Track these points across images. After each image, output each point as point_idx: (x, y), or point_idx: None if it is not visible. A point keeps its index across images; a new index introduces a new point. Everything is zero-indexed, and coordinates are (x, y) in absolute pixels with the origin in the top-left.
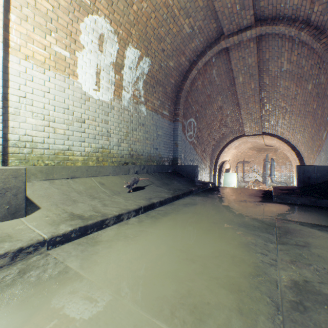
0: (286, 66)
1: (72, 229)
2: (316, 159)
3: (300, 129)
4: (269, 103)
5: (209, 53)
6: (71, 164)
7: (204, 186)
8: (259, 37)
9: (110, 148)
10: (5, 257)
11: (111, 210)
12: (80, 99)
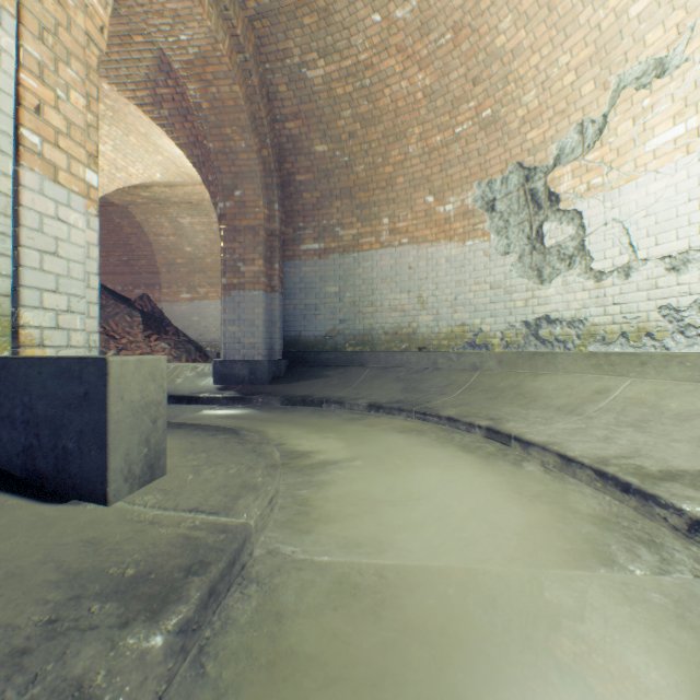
0: None
1: None
2: None
3: None
4: None
5: None
6: None
7: None
8: None
9: None
10: (678, 515)
11: None
12: None
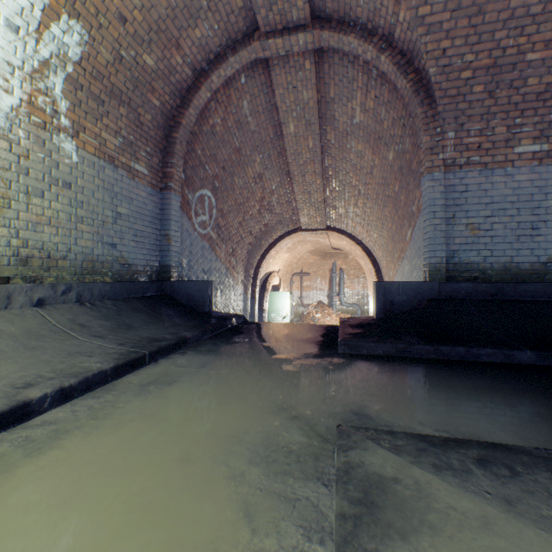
0: (360, 116)
1: None
2: (398, 270)
3: (378, 224)
4: (336, 177)
5: (234, 61)
6: None
7: (218, 326)
8: (320, 54)
9: None
10: None
11: None
12: None
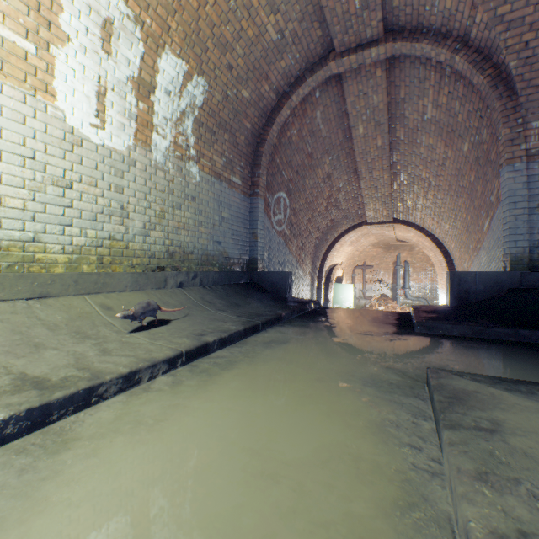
0: (431, 112)
1: (5, 416)
2: (473, 261)
3: (450, 214)
4: (404, 171)
5: (311, 80)
6: (40, 270)
7: (301, 308)
8: (391, 61)
9: (127, 239)
10: None
11: (116, 364)
12: (62, 140)
